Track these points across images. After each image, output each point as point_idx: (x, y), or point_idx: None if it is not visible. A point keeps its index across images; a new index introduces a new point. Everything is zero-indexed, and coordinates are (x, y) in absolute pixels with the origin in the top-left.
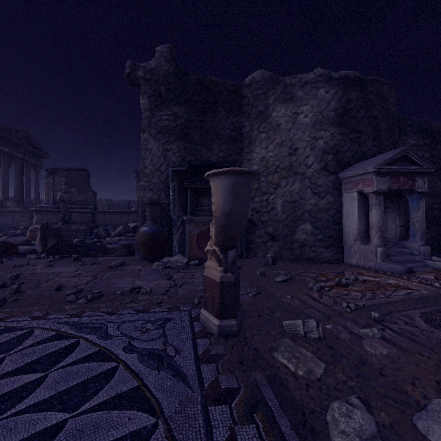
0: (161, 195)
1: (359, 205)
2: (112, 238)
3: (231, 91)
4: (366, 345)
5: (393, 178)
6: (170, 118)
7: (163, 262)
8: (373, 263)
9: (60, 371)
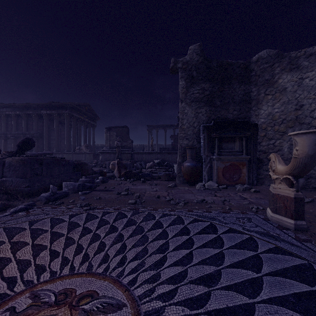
0: (194, 142)
1: None
2: (146, 169)
3: (242, 68)
4: None
5: None
6: (199, 92)
7: (202, 185)
8: None
9: (223, 235)
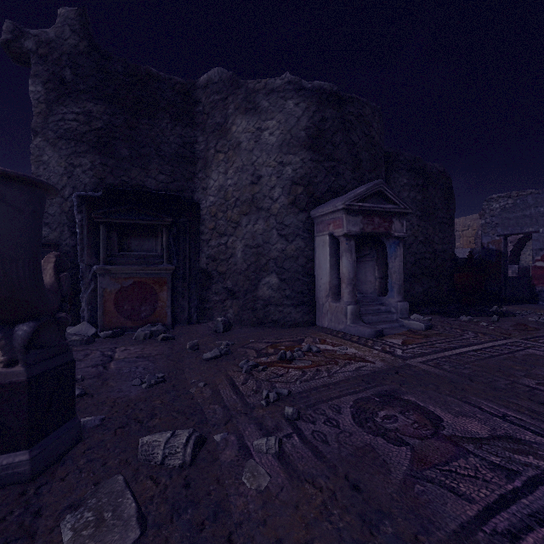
0: (64, 233)
1: (331, 252)
2: None
3: (179, 92)
4: (247, 472)
5: (367, 219)
6: (80, 119)
7: None
8: (343, 325)
9: None
